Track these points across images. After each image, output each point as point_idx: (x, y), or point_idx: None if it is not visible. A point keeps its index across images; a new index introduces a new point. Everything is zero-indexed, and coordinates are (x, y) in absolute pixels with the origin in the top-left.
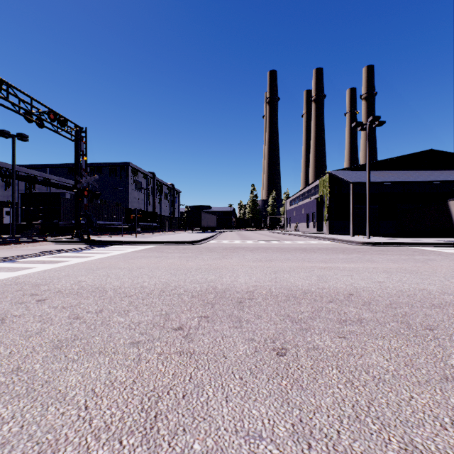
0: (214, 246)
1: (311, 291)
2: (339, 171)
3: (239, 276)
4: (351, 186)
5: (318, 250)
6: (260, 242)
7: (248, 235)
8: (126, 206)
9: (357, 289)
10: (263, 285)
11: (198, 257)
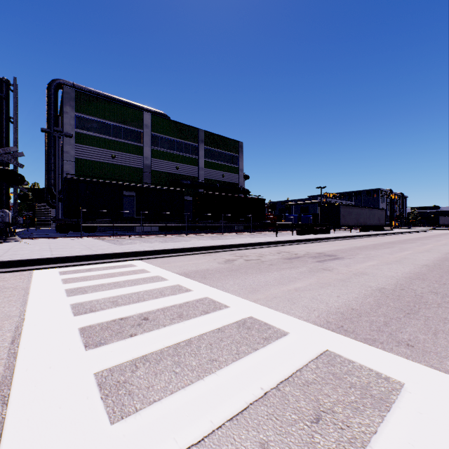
0: None
1: None
2: None
3: None
4: None
5: None
6: None
7: None
8: None
9: None
10: None
11: None
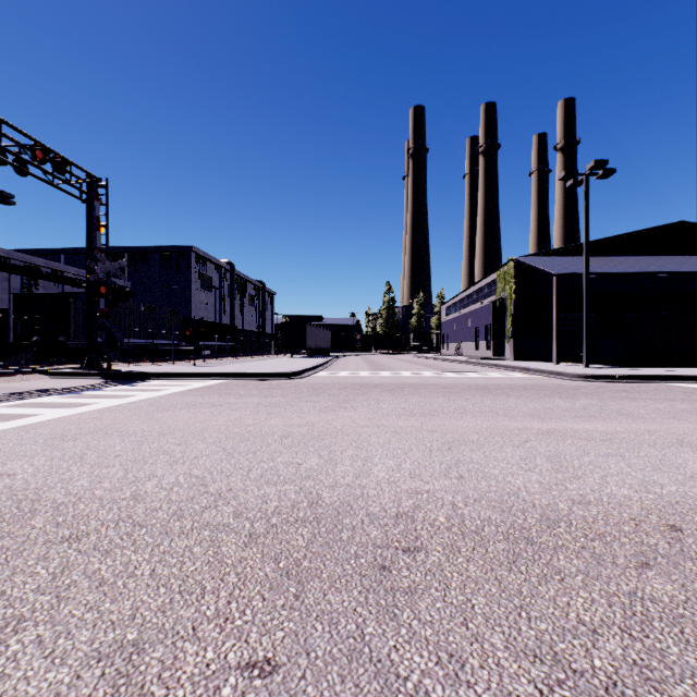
0: (325, 382)
1: (560, 512)
2: (531, 257)
3: (373, 457)
4: (554, 281)
5: (510, 389)
6: (404, 375)
7: (382, 362)
8: (187, 315)
9: (674, 506)
10: (433, 490)
11: (292, 407)
